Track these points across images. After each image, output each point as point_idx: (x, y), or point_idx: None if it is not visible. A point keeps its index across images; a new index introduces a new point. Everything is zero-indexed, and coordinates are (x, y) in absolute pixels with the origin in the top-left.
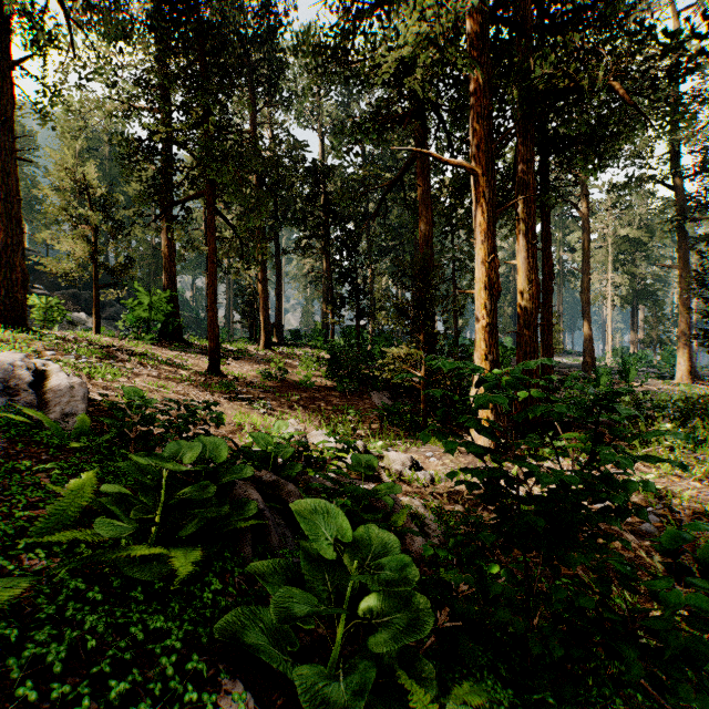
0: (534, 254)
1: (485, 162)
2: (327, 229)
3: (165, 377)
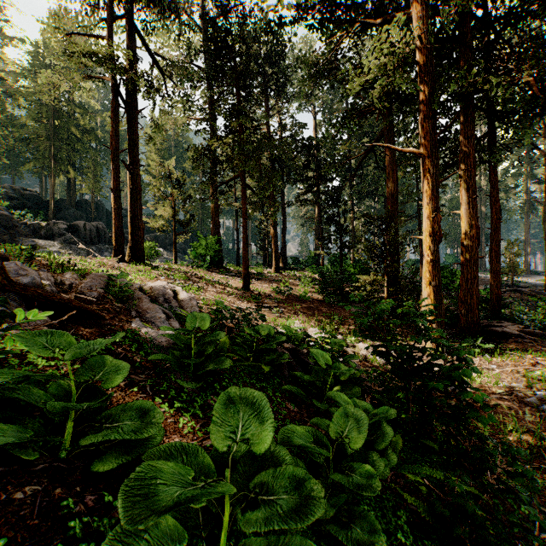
0: (474, 205)
1: (430, 148)
2: (318, 187)
3: (220, 292)
